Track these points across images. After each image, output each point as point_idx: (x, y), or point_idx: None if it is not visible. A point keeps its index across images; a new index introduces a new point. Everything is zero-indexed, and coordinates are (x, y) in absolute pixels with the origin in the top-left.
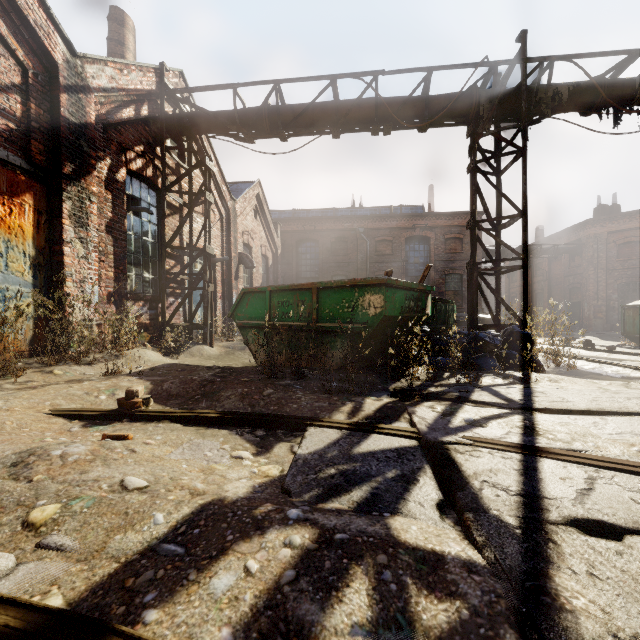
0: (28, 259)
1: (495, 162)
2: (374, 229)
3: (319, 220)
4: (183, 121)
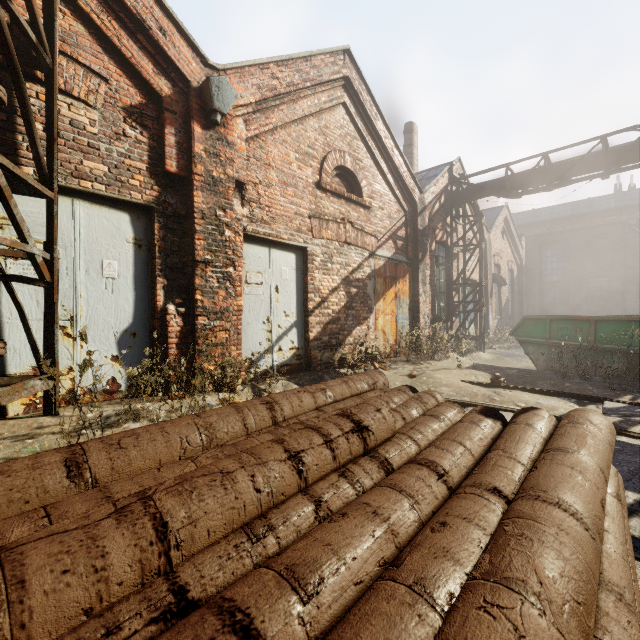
0: (407, 306)
1: None
2: None
3: (569, 219)
4: (463, 195)
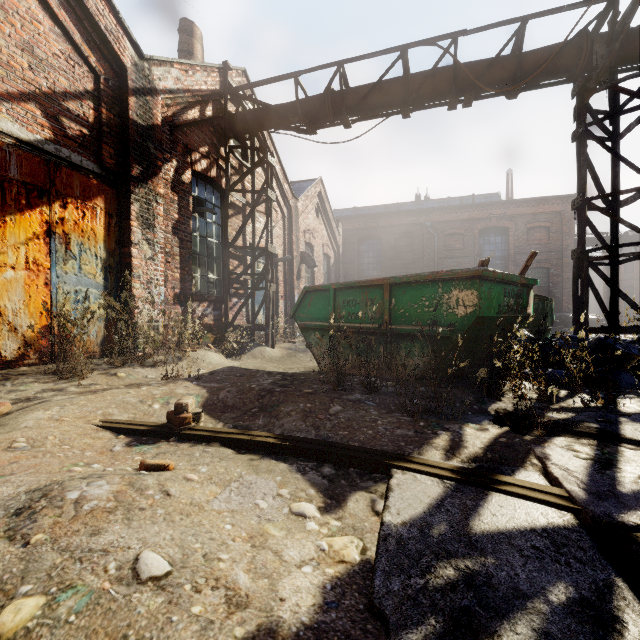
0: (100, 261)
1: (610, 124)
2: (442, 222)
3: (382, 216)
4: (246, 119)
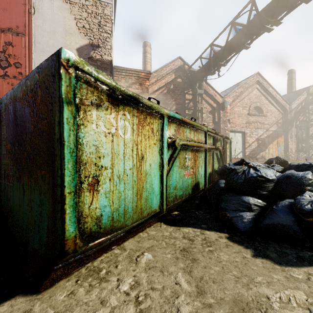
0: (283, 146)
1: None
2: None
3: None
4: None
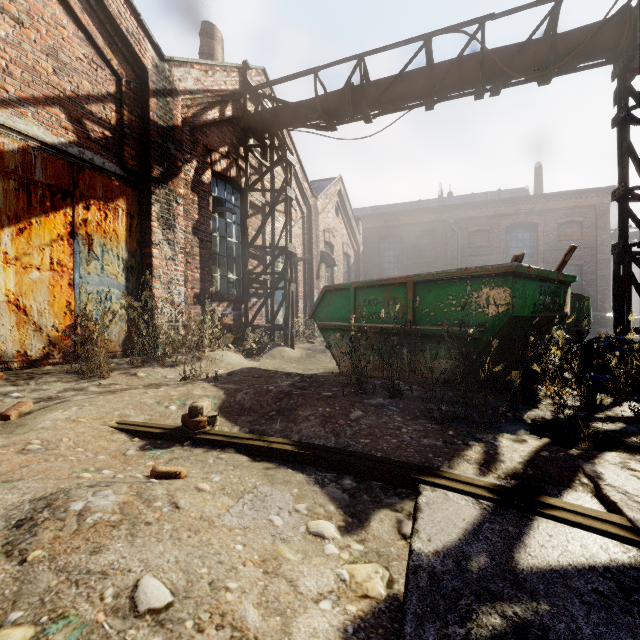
0: (121, 262)
1: None
2: (466, 219)
3: (403, 214)
4: (265, 118)
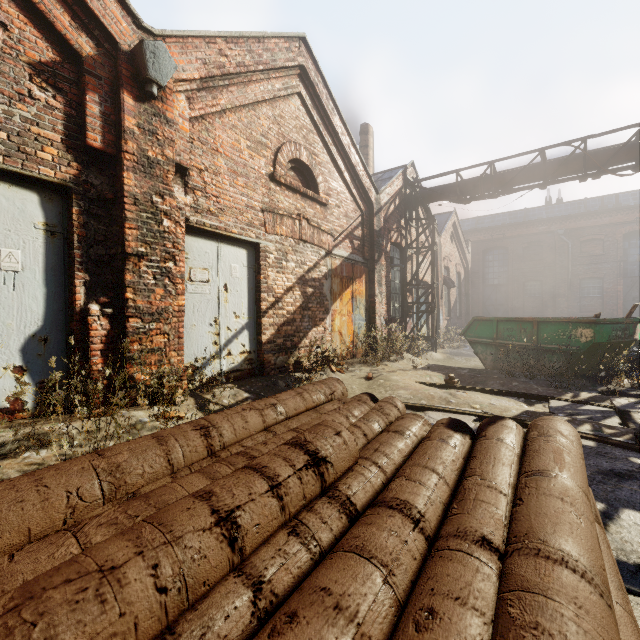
0: (364, 307)
1: None
2: (578, 229)
3: (508, 227)
4: (417, 199)
